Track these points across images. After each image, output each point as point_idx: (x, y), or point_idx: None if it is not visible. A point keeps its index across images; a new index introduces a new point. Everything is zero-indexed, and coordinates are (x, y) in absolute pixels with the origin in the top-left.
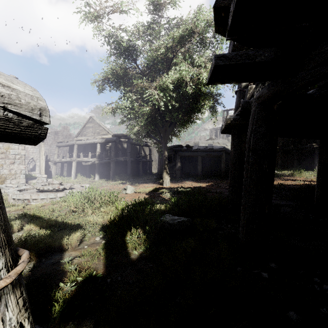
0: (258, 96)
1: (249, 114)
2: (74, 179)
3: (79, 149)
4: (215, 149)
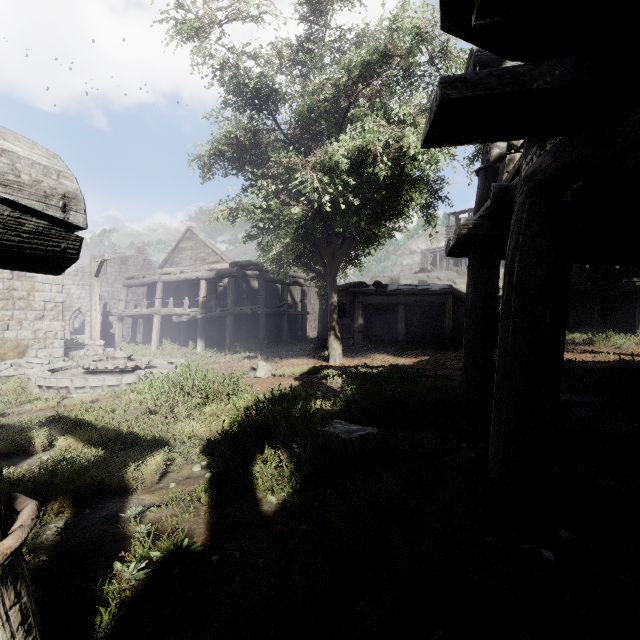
0: (531, 172)
1: (509, 213)
2: (157, 349)
3: (167, 292)
4: (432, 291)
